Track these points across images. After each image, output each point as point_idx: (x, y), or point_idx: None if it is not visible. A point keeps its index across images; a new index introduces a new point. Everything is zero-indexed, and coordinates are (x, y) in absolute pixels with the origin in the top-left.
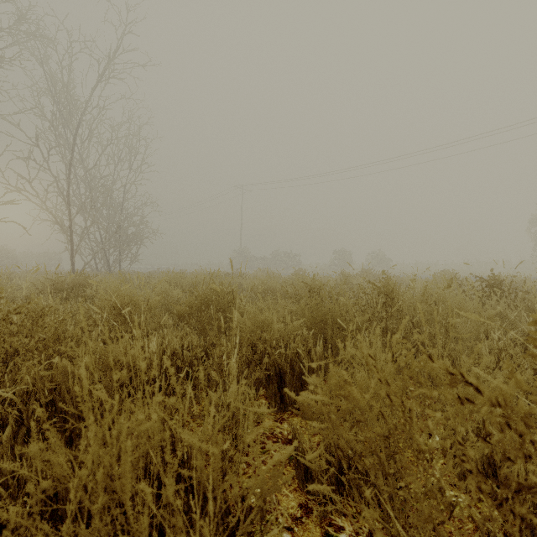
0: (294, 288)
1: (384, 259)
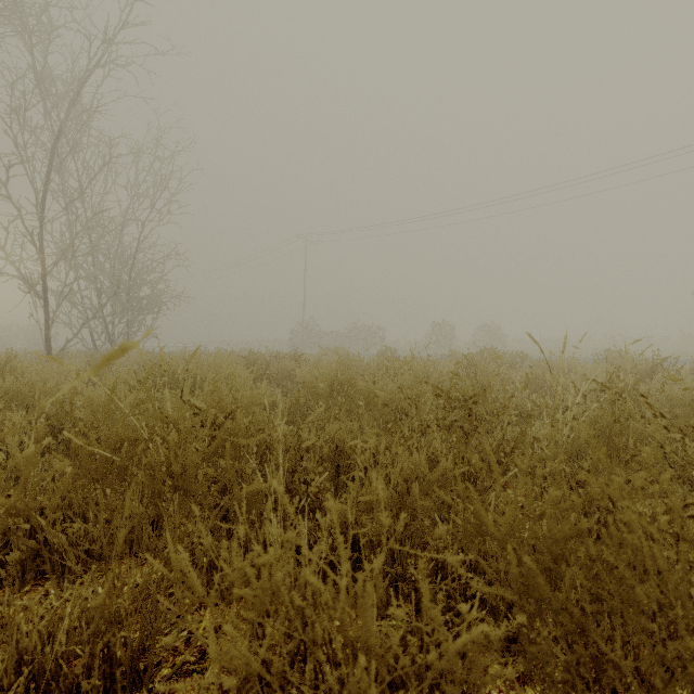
0: (406, 398)
1: (498, 335)
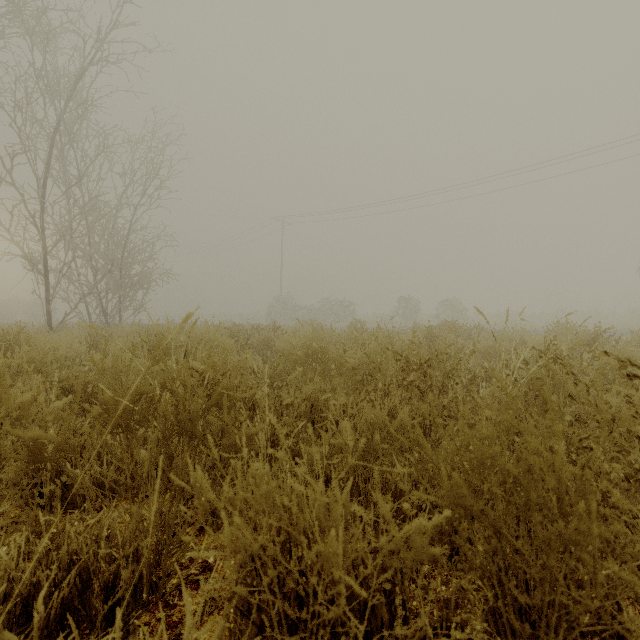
0: (371, 362)
1: (459, 309)
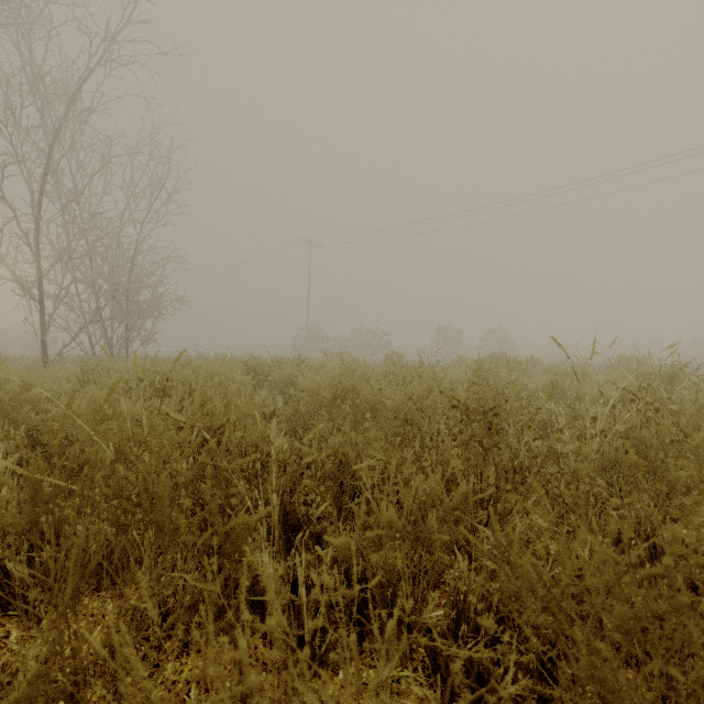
0: (418, 410)
1: (505, 339)
